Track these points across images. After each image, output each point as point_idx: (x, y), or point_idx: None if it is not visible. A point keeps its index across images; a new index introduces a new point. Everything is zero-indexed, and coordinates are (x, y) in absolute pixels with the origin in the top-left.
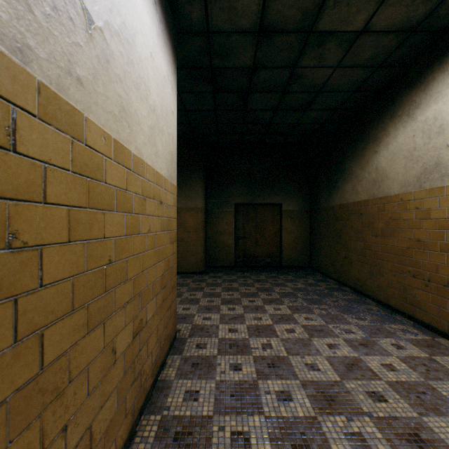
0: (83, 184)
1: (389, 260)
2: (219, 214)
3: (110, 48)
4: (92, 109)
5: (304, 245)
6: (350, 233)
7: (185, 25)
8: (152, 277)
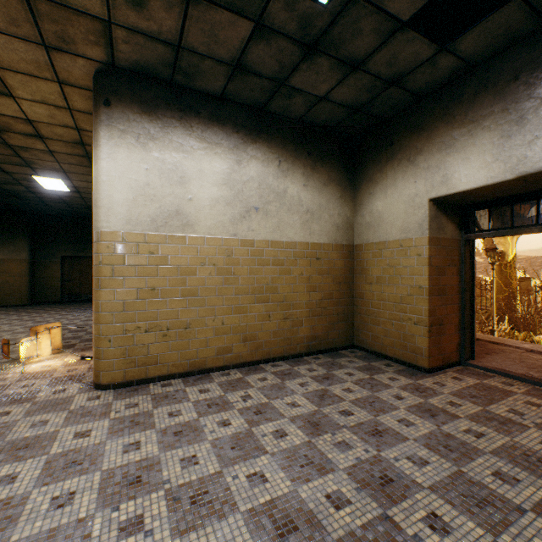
0: None
1: None
2: (47, 263)
3: None
4: None
5: None
6: None
7: None
8: None
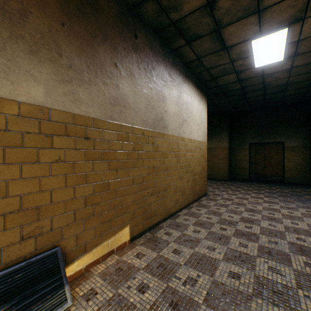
0: (185, 149)
1: None
2: (238, 149)
3: (188, 121)
4: (186, 135)
5: (303, 170)
6: None
7: (209, 87)
8: (197, 169)
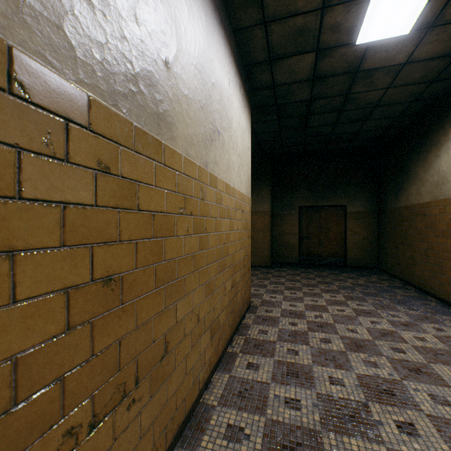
0: (217, 207)
1: (448, 259)
2: (283, 216)
3: (224, 139)
4: (219, 173)
5: (370, 246)
6: (414, 234)
7: (257, 85)
8: (239, 257)
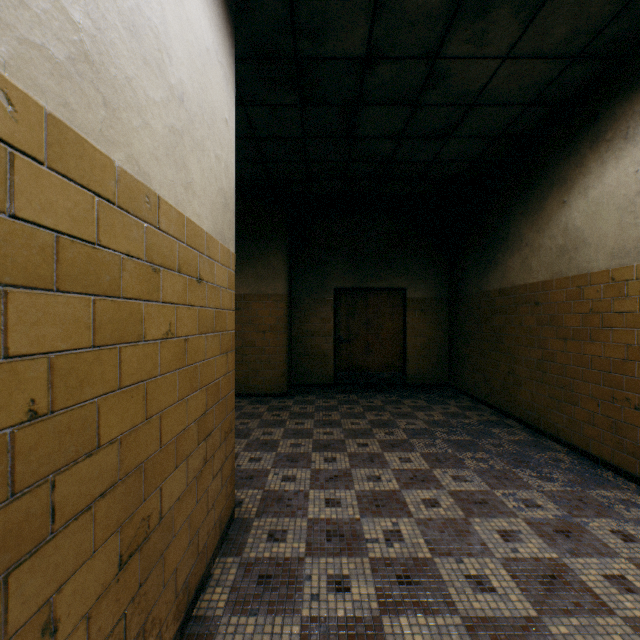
0: None
1: (588, 379)
2: (310, 304)
3: None
4: None
5: (440, 352)
6: (517, 335)
7: None
8: (177, 424)
